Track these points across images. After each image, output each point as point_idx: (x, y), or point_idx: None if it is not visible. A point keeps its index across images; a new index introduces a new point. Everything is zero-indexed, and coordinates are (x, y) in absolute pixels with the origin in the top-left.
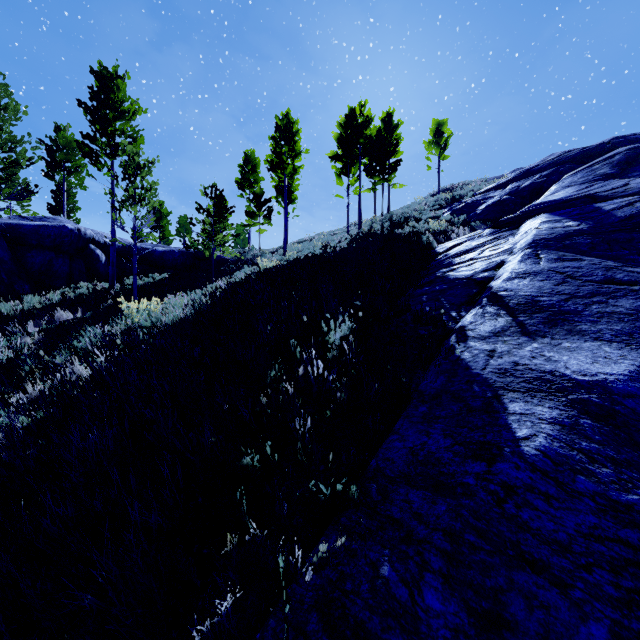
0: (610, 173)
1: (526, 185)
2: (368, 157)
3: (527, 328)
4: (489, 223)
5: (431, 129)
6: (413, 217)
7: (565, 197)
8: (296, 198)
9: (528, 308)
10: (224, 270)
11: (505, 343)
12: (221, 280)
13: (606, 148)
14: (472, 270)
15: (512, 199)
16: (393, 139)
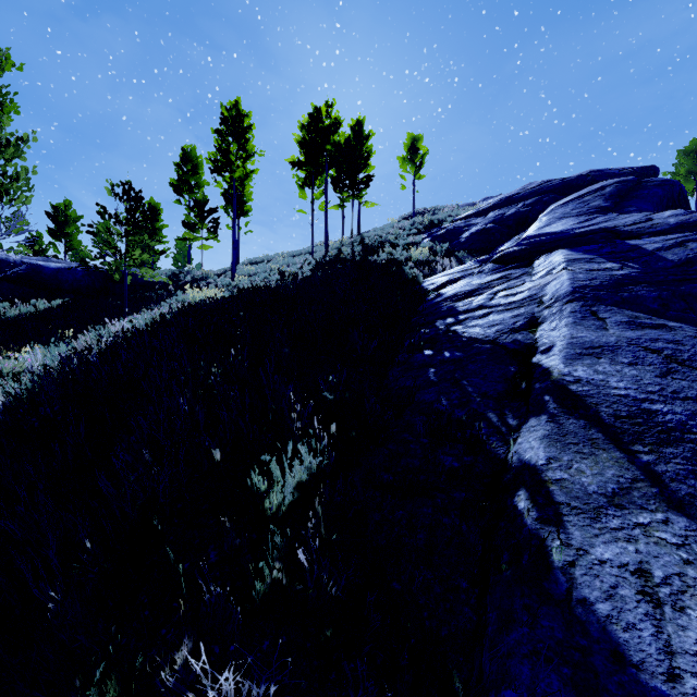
0: (605, 206)
1: (511, 213)
2: (336, 169)
3: (669, 487)
4: (476, 254)
5: (406, 144)
6: (389, 242)
7: (568, 230)
8: (250, 210)
9: (642, 429)
10: (150, 296)
11: (651, 538)
12: (141, 312)
13: (587, 180)
14: (491, 326)
15: (498, 228)
16: (364, 151)
